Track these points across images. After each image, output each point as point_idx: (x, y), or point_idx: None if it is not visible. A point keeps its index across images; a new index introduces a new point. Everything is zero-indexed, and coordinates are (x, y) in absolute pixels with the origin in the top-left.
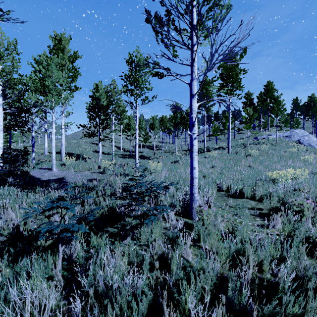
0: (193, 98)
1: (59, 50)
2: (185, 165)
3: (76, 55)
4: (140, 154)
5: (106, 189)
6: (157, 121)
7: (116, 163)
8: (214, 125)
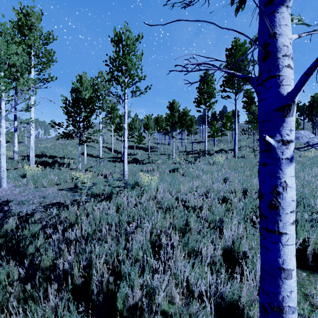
0: (280, 11)
1: (24, 26)
2: (189, 177)
3: (48, 34)
4: (134, 157)
5: (42, 253)
6: (152, 120)
7: (85, 183)
8: (214, 125)
